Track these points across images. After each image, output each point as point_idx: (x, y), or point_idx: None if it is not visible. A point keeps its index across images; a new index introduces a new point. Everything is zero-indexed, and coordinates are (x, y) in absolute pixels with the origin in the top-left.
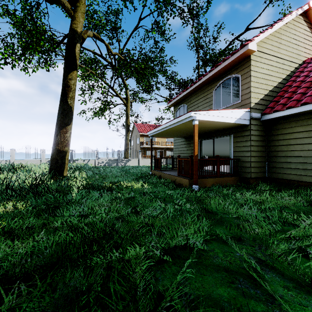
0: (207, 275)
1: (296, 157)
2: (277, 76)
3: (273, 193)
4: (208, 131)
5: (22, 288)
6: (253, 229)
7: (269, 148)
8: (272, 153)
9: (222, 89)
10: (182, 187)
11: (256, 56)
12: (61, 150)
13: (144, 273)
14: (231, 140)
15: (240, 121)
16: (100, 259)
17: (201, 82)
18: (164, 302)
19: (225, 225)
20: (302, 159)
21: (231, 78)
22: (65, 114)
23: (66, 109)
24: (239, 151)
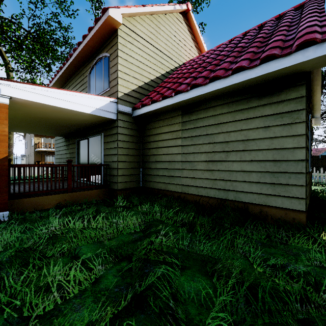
0: None
1: (163, 162)
2: (155, 69)
3: (124, 212)
4: (79, 127)
5: None
6: None
7: (143, 151)
8: (145, 157)
9: (96, 72)
10: None
11: (126, 34)
12: None
13: None
14: (102, 140)
15: (100, 112)
16: None
17: (72, 59)
18: None
19: None
20: (167, 164)
21: (102, 58)
22: None
23: None
24: (108, 155)
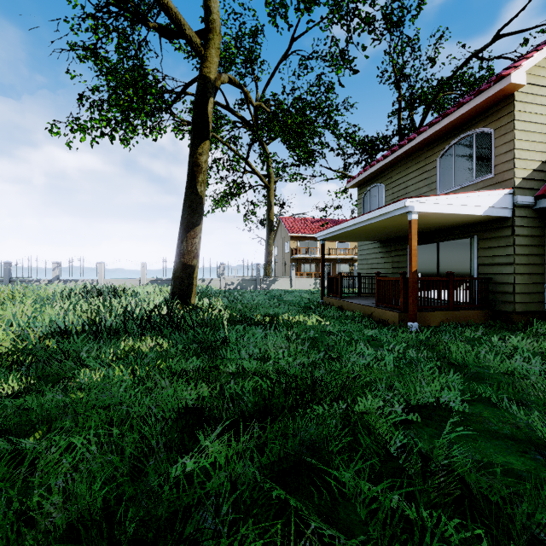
0: (482, 441)
1: None
2: None
3: None
4: (428, 229)
5: (255, 429)
6: (540, 391)
7: None
8: None
9: (455, 155)
10: (387, 326)
11: (524, 94)
12: (187, 265)
13: (395, 428)
14: (473, 244)
15: (493, 211)
16: (323, 410)
17: (413, 145)
18: (435, 462)
19: (489, 382)
20: None
21: (473, 135)
22: (193, 209)
23: (195, 201)
24: (489, 265)
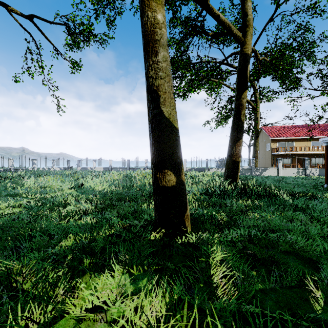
0: None
1: None
2: None
3: None
4: None
5: None
6: None
7: None
8: None
9: None
10: None
11: None
12: (235, 161)
13: None
14: None
15: None
16: None
17: None
18: None
19: None
20: None
21: None
22: (238, 130)
23: (239, 125)
24: None
